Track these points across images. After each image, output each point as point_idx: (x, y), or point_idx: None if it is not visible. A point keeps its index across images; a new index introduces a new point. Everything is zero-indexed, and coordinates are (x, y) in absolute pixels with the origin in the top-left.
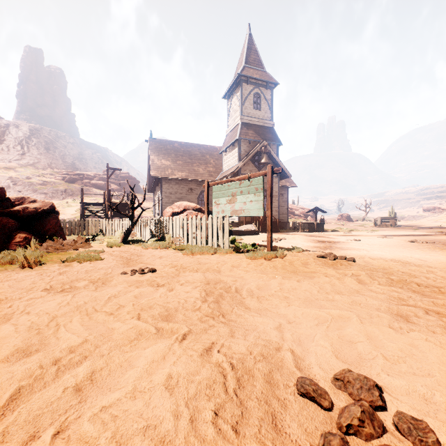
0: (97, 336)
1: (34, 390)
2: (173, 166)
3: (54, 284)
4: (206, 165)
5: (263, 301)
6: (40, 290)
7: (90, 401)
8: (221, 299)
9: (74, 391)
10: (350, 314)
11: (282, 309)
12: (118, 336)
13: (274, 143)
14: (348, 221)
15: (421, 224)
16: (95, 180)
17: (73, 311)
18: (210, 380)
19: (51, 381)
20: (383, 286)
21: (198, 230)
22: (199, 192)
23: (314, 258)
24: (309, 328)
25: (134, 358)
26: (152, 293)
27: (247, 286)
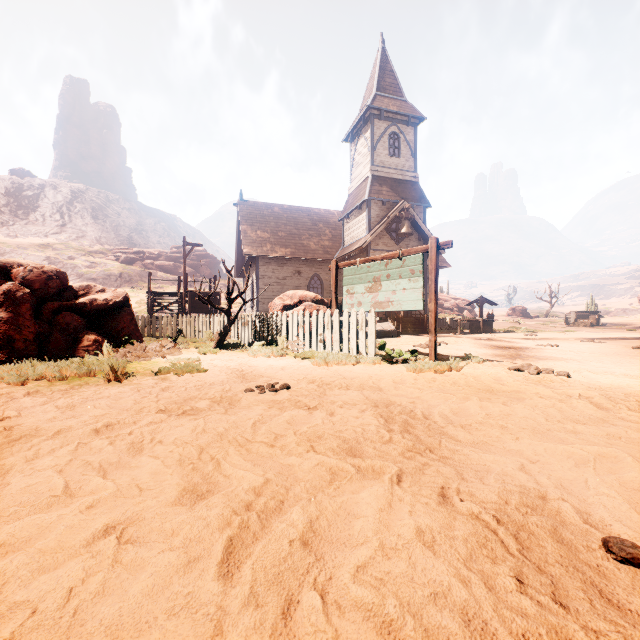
0: (277, 474)
1: (246, 542)
2: (274, 239)
3: (165, 404)
4: (319, 237)
5: (472, 431)
6: (153, 411)
7: (329, 558)
8: (411, 428)
9: (302, 546)
10: (617, 452)
11: (511, 443)
12: (305, 475)
13: (419, 205)
14: (523, 318)
15: (638, 322)
16: (160, 260)
17: (217, 440)
18: (479, 537)
19: (261, 531)
20: (639, 413)
21: (328, 330)
22: (310, 276)
23: (506, 372)
24: (567, 470)
25: (348, 505)
26: (307, 418)
27: (437, 410)
